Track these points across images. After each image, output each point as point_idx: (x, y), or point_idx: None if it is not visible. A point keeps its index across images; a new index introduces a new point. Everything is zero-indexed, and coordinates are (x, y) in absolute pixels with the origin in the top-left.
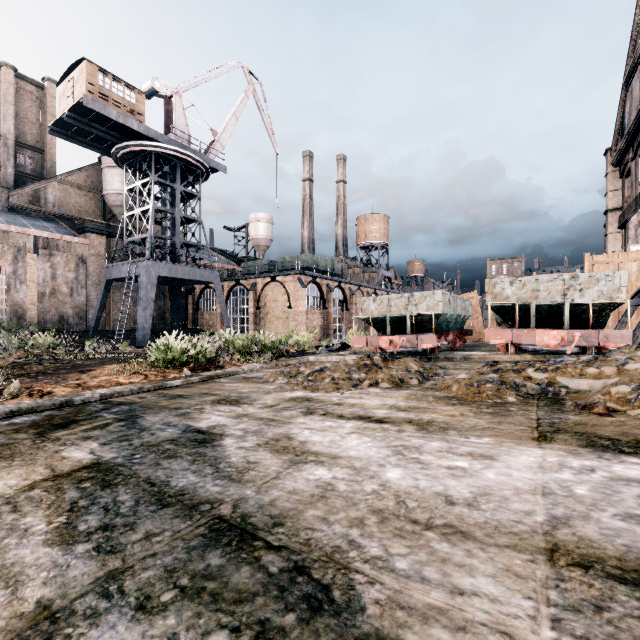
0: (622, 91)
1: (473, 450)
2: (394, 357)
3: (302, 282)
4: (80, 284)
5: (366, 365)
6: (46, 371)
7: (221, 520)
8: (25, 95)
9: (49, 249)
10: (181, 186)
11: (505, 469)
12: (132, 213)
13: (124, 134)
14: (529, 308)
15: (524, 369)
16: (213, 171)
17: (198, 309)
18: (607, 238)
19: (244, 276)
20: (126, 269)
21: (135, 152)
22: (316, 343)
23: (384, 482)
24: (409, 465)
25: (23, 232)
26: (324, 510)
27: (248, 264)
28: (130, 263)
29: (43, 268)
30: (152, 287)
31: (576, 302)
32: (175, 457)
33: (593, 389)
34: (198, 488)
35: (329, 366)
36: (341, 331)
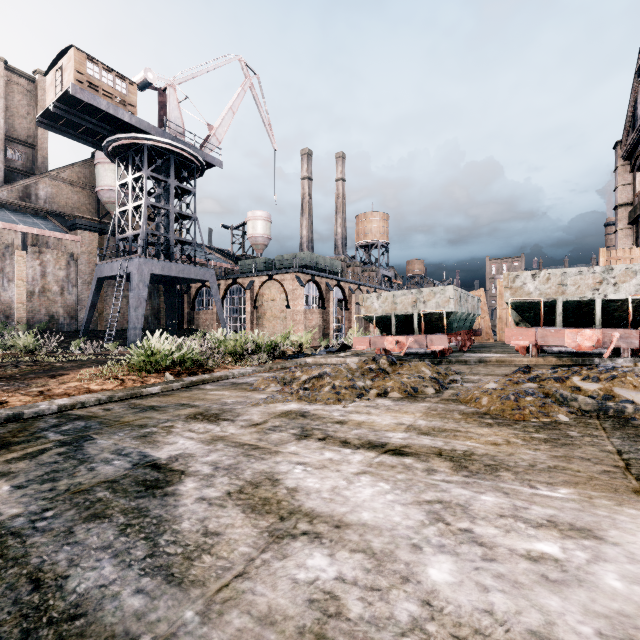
0: (634, 80)
1: (554, 514)
2: (400, 359)
3: (300, 280)
4: (71, 282)
5: (371, 370)
6: (12, 376)
7: None
8: (15, 88)
9: (38, 246)
10: (175, 181)
11: (631, 565)
12: (124, 209)
13: (115, 126)
14: (554, 305)
15: (568, 377)
16: (209, 166)
17: (194, 308)
18: (617, 234)
19: (241, 274)
20: (117, 267)
21: (127, 145)
22: (315, 343)
23: (428, 595)
24: (461, 548)
25: (11, 228)
26: None
27: (245, 262)
28: (121, 260)
29: (32, 266)
30: (144, 285)
31: (610, 298)
32: (101, 517)
33: None
34: (106, 599)
35: (329, 371)
36: (340, 331)
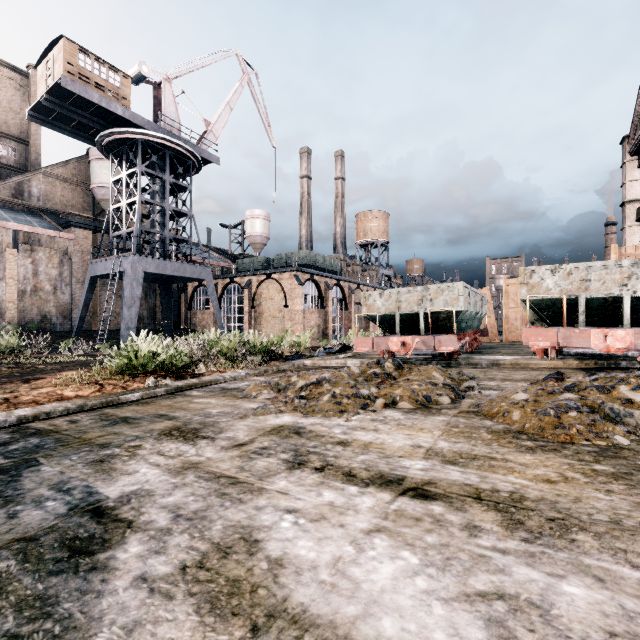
0: None
1: None
2: (405, 362)
3: (299, 279)
4: (64, 281)
5: (376, 374)
6: None
7: None
8: (8, 83)
9: (30, 244)
10: (170, 177)
11: None
12: (118, 206)
13: (109, 121)
14: (575, 302)
15: (614, 386)
16: (205, 163)
17: (191, 308)
18: (624, 232)
19: (238, 273)
20: (111, 265)
21: (121, 140)
22: (314, 344)
23: None
24: None
25: (1, 225)
26: None
27: (243, 261)
28: (114, 258)
29: (24, 264)
30: (138, 284)
31: (639, 294)
32: None
33: None
34: None
35: (328, 376)
36: (340, 331)
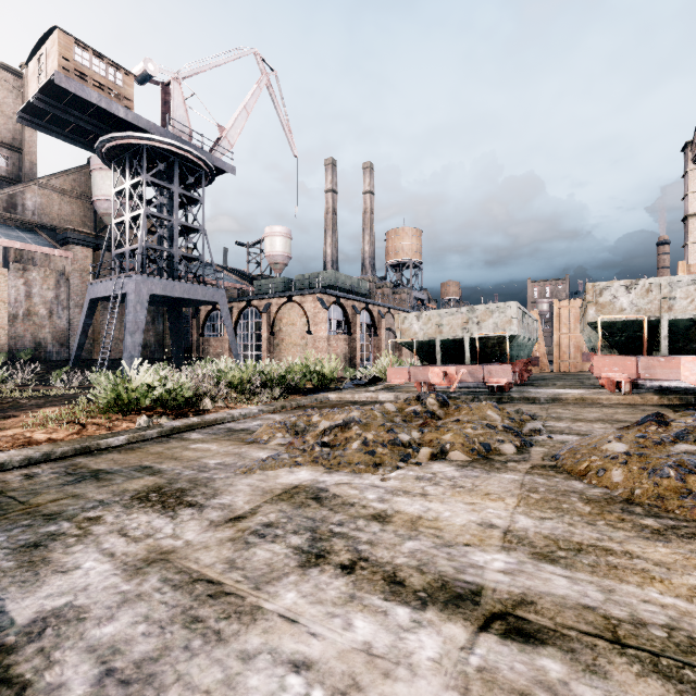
0: None
1: None
2: (447, 396)
3: (323, 303)
4: (61, 305)
5: (416, 413)
6: None
7: None
8: None
9: (23, 263)
10: (180, 188)
11: None
12: (121, 220)
13: (110, 124)
14: (656, 325)
15: None
16: (219, 172)
17: (204, 335)
18: (686, 249)
19: (256, 296)
20: (112, 286)
21: (124, 146)
22: (340, 374)
23: None
24: None
25: None
26: None
27: (261, 283)
28: (116, 278)
29: (15, 285)
30: (142, 307)
31: None
32: None
33: None
34: None
35: (357, 416)
36: (369, 360)
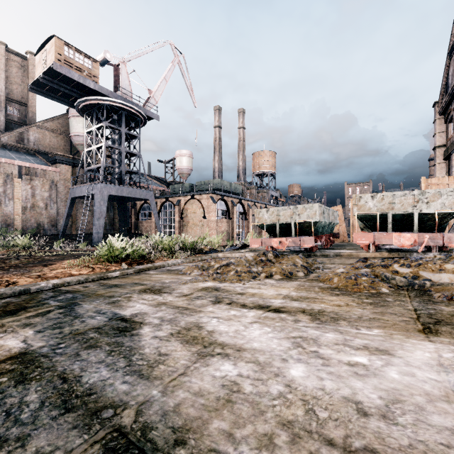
0: (447, 59)
1: (367, 343)
2: (282, 254)
3: (213, 199)
4: (53, 201)
5: (262, 260)
6: (18, 265)
7: (120, 434)
8: (13, 64)
9: (30, 175)
10: (126, 129)
11: (406, 367)
12: (90, 149)
13: (84, 91)
14: (386, 217)
15: (391, 265)
16: (149, 119)
17: (138, 219)
18: (435, 167)
19: (171, 195)
20: (85, 189)
21: (92, 104)
22: (223, 243)
23: (289, 382)
24: (310, 360)
25: (11, 163)
26: (230, 421)
27: (174, 186)
28: (88, 185)
29: (25, 189)
30: (104, 203)
31: (423, 212)
32: (95, 347)
33: (453, 282)
34: (106, 386)
35: (233, 261)
36: (241, 235)
